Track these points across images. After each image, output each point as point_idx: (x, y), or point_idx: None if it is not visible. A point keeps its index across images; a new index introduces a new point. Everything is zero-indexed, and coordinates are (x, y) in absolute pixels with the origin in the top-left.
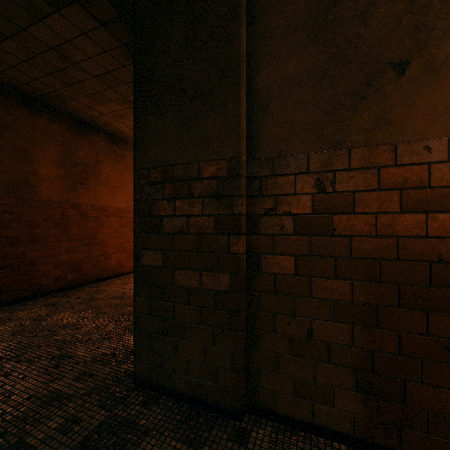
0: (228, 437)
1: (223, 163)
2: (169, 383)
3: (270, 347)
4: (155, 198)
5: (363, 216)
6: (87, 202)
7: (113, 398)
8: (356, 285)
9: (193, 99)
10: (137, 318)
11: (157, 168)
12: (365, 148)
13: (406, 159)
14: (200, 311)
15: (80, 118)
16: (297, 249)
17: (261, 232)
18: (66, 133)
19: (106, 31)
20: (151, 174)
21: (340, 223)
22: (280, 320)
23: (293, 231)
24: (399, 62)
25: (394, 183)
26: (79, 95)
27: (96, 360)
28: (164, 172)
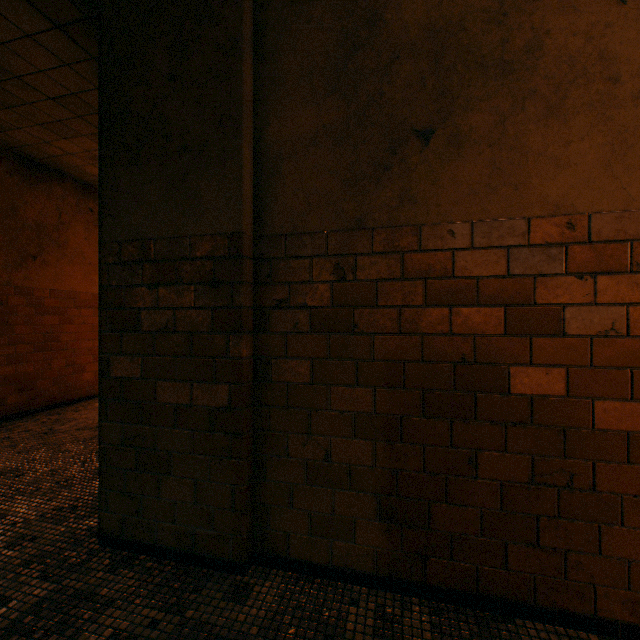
0: (223, 596)
1: (221, 239)
2: (149, 537)
3: (282, 477)
4: (130, 284)
5: (386, 310)
6: (44, 285)
7: (65, 565)
8: (379, 393)
9: (181, 151)
10: (104, 452)
11: (132, 242)
12: (389, 229)
13: (430, 244)
14: (192, 435)
15: (31, 157)
16: (314, 350)
17: (272, 329)
18: (6, 178)
19: (65, 37)
20: (124, 249)
21: (362, 319)
22: (294, 441)
23: (309, 328)
24: (424, 130)
25: (418, 271)
26: (26, 124)
27: (45, 517)
28: (142, 248)
